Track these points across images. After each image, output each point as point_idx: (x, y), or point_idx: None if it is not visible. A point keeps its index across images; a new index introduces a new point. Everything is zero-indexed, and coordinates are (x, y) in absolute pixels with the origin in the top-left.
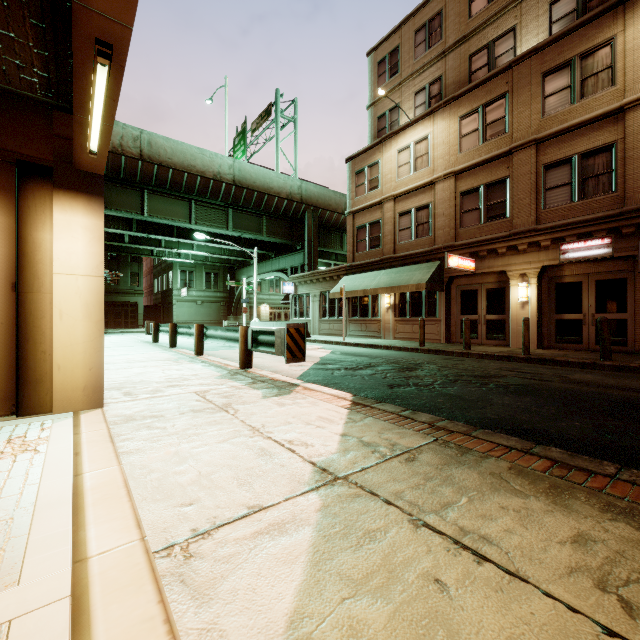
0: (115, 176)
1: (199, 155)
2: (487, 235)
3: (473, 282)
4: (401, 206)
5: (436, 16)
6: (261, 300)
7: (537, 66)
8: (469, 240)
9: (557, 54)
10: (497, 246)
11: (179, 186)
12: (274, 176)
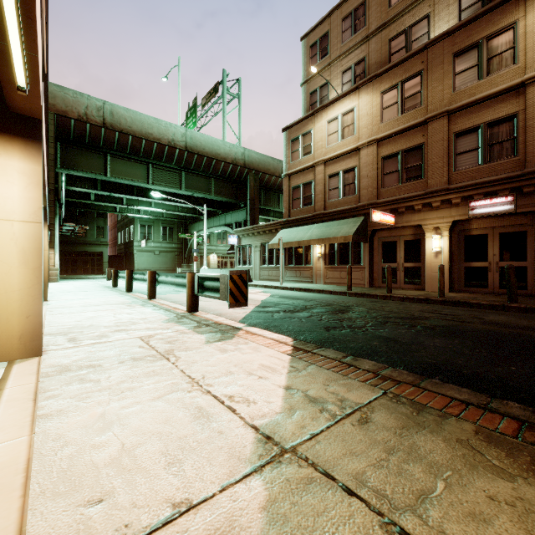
0: (81, 141)
1: (155, 124)
2: (405, 194)
3: (393, 234)
4: (330, 169)
5: (360, 6)
6: (210, 250)
7: (449, 47)
8: (389, 198)
9: (466, 37)
10: (414, 203)
11: (138, 151)
12: (221, 144)
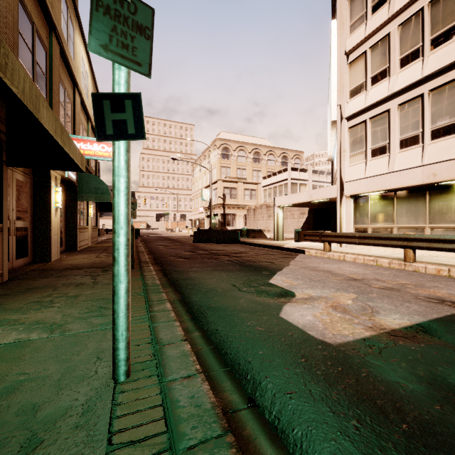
0: None
1: None
2: None
3: None
4: None
5: None
6: None
7: None
8: None
9: None
10: None
11: None
12: None
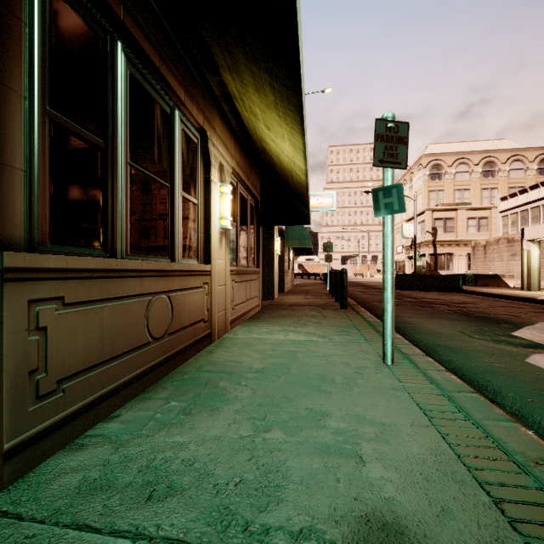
0: None
1: None
2: None
3: None
4: None
5: None
6: None
7: None
8: None
9: None
10: None
11: None
12: None
